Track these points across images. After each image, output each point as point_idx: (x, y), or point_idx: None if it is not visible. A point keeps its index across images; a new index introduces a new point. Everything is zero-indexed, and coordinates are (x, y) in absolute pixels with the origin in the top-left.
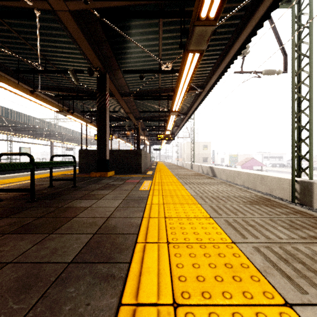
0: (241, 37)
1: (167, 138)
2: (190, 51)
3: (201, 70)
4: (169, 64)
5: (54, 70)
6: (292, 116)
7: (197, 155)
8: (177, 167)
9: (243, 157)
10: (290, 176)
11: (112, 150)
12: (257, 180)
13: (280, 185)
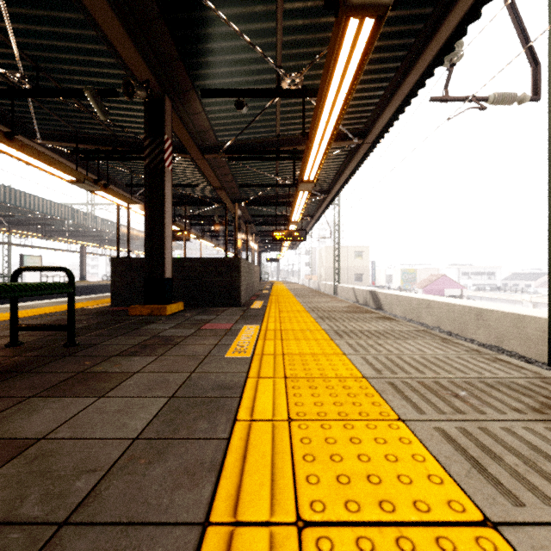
0: (458, 6)
1: (292, 238)
2: (353, 10)
3: (361, 96)
4: (297, 77)
5: (55, 89)
6: (550, 188)
7: (345, 270)
8: (311, 293)
9: (426, 274)
10: (541, 311)
11: (180, 259)
12: (469, 317)
13: (520, 330)
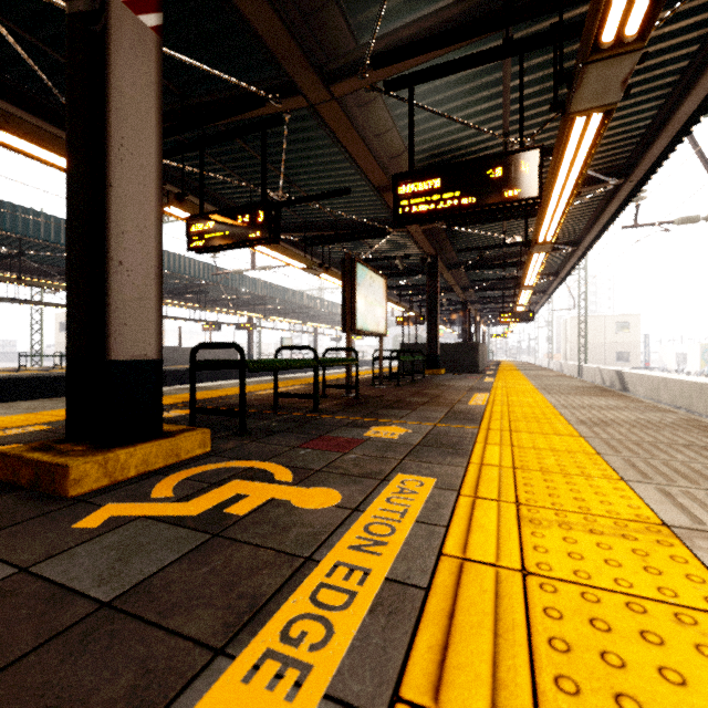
0: (611, 206)
1: (519, 319)
2: (534, 254)
3: (568, 226)
4: (516, 238)
5: (379, 258)
6: None
7: (601, 347)
8: (536, 369)
9: None
10: None
11: (440, 344)
12: (694, 392)
13: None
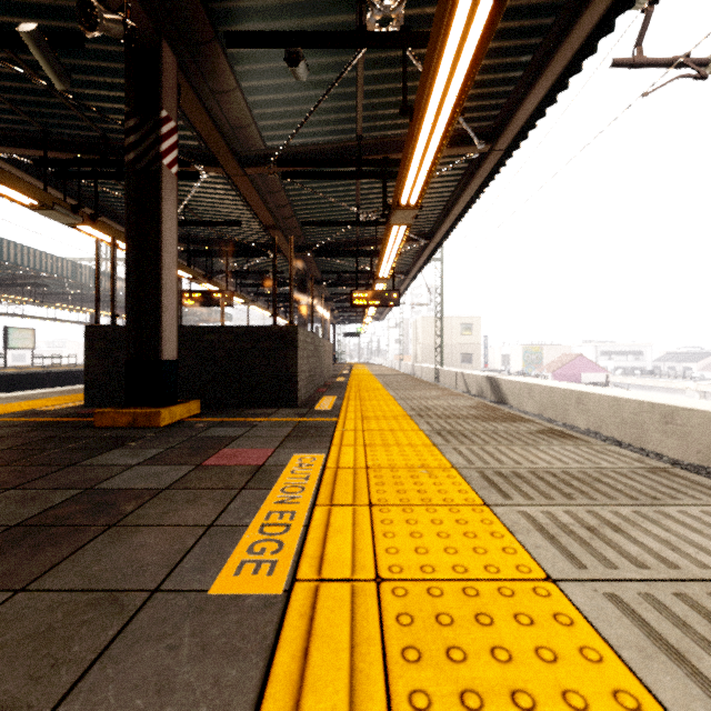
0: None
1: (379, 302)
2: None
3: (495, 64)
4: (393, 7)
5: None
6: None
7: (449, 349)
8: (408, 381)
9: (555, 353)
10: None
11: (198, 329)
12: (650, 419)
13: None
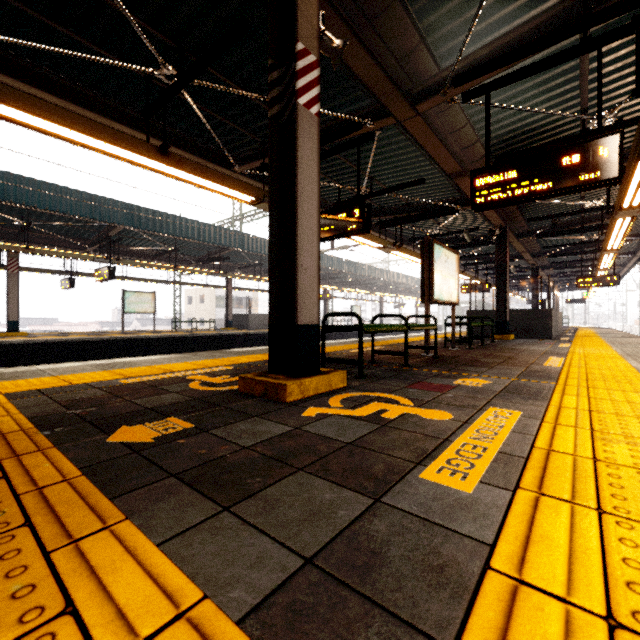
0: None
1: (601, 284)
2: (618, 219)
3: None
4: (596, 202)
5: (447, 233)
6: None
7: None
8: (622, 336)
9: None
10: None
11: (509, 311)
12: None
13: None
